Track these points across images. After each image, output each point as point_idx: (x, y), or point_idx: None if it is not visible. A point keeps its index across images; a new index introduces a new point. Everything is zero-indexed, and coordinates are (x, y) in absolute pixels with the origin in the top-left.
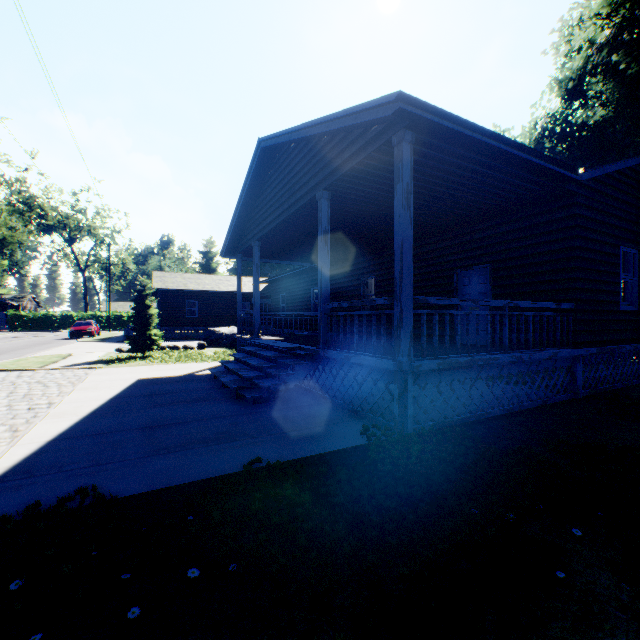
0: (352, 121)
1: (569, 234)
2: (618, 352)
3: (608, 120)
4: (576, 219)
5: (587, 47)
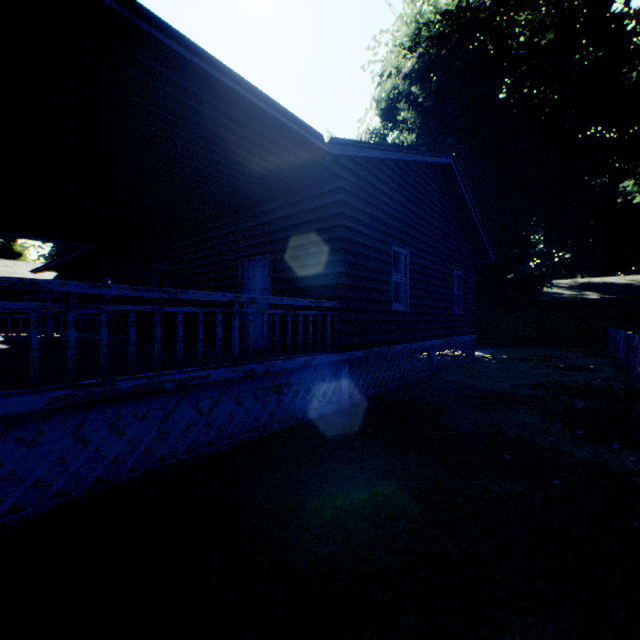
0: None
1: (336, 223)
2: (391, 353)
3: (411, 144)
4: (341, 206)
5: (396, 74)
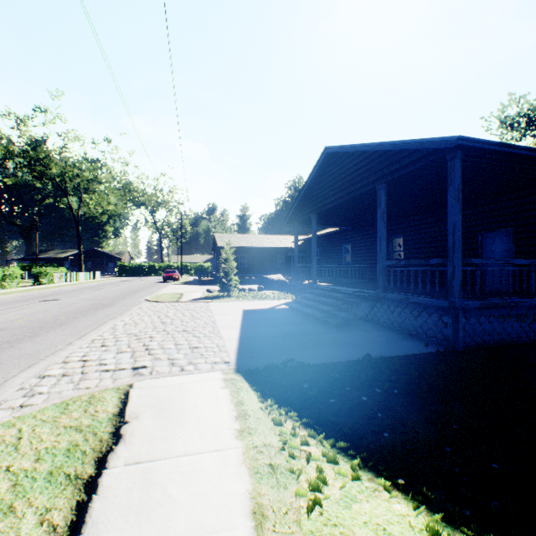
0: (416, 147)
1: None
2: None
3: None
4: None
5: None
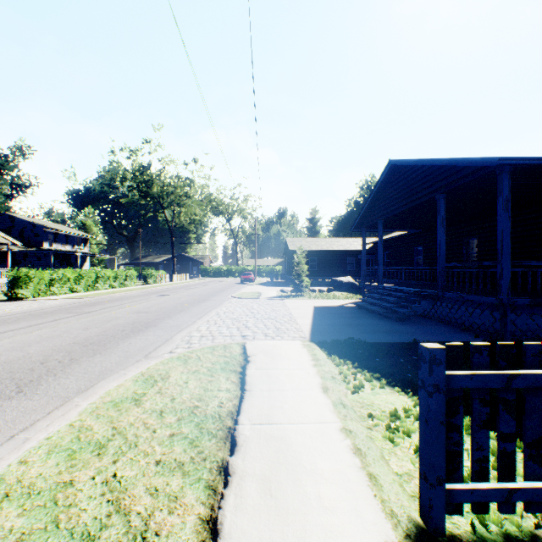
0: (467, 164)
1: None
2: None
3: None
4: None
5: None
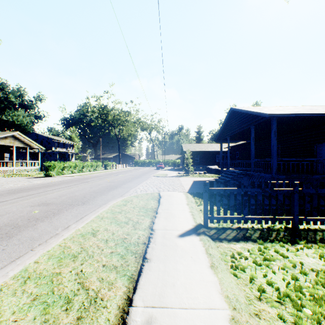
0: (258, 115)
1: None
2: None
3: None
4: None
5: None
